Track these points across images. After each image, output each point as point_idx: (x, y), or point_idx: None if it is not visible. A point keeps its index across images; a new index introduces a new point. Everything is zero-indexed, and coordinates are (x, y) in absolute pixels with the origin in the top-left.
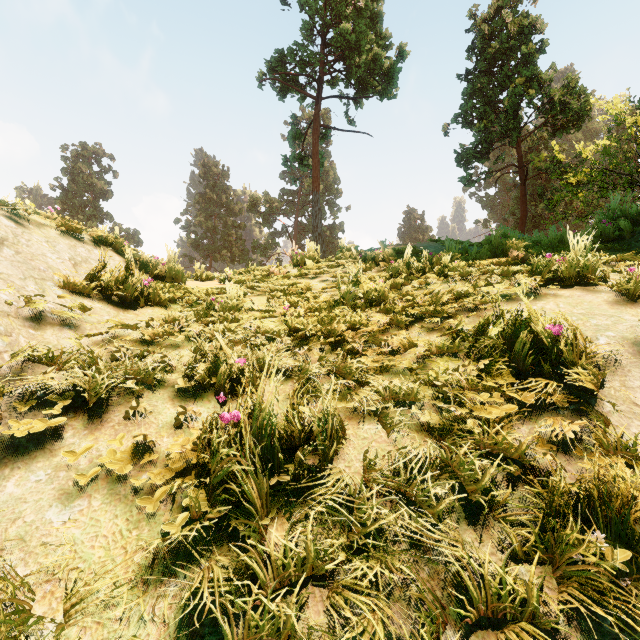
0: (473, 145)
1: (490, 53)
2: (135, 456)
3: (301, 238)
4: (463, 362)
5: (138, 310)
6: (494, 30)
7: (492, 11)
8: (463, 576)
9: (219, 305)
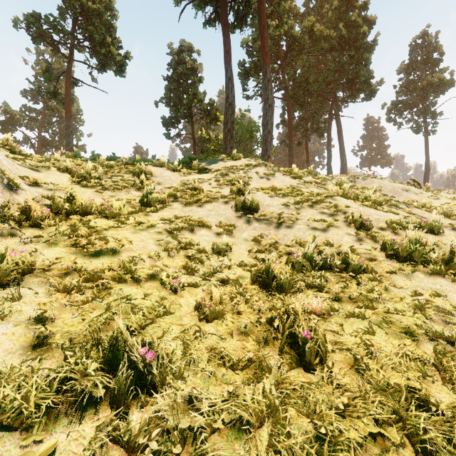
0: (171, 117)
1: (178, 72)
2: (56, 176)
3: (45, 150)
4: (130, 175)
5: (16, 155)
6: (181, 61)
7: (180, 50)
8: (121, 184)
9: (54, 158)
